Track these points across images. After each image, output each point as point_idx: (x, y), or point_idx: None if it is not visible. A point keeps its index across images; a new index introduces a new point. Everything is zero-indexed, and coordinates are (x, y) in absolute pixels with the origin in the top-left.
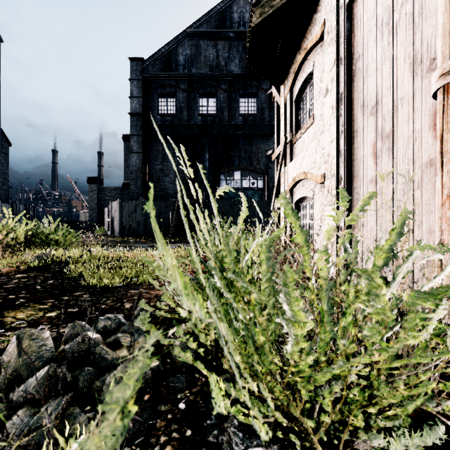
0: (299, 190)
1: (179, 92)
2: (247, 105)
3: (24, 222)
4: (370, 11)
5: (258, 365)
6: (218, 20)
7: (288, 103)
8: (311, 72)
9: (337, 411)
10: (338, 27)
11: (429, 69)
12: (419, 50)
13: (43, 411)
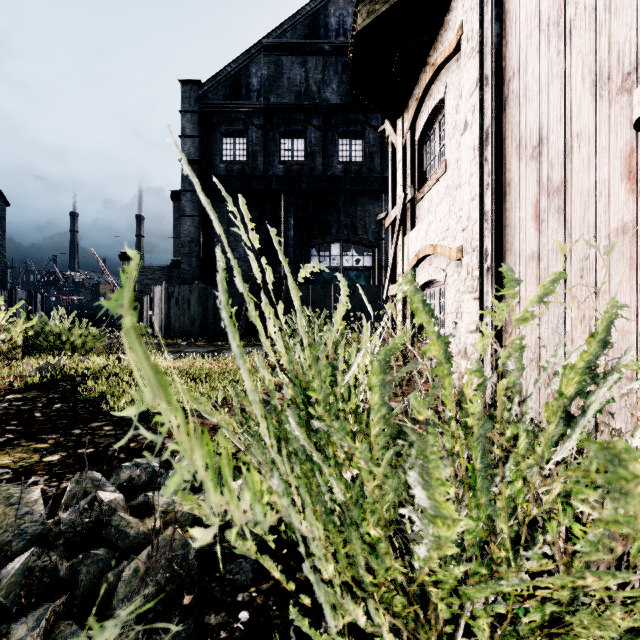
0: (425, 270)
1: (252, 130)
2: (349, 148)
3: (23, 317)
4: (530, 6)
5: (366, 574)
6: (307, 26)
7: (409, 144)
8: (443, 99)
9: (497, 638)
10: (482, 31)
11: (621, 89)
12: (605, 62)
13: (14, 632)
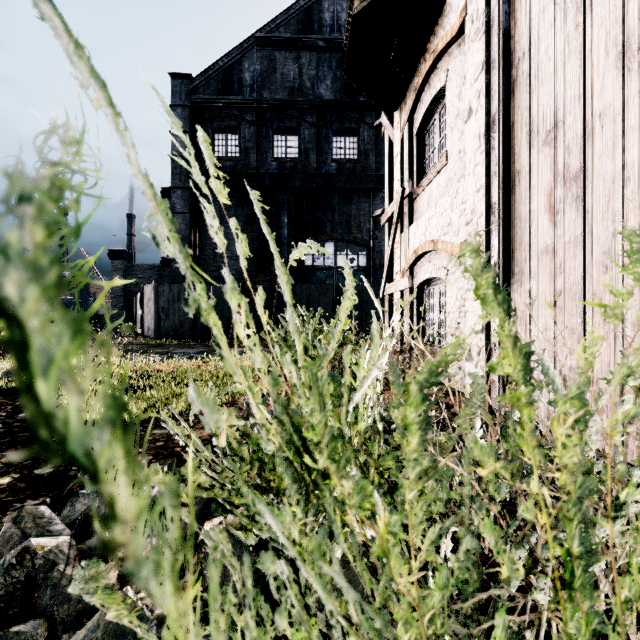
0: (424, 267)
1: (244, 126)
2: (343, 146)
3: None
4: None
5: None
6: (301, 21)
7: (406, 136)
8: (443, 88)
9: None
10: (489, 10)
11: None
12: (634, 31)
13: None
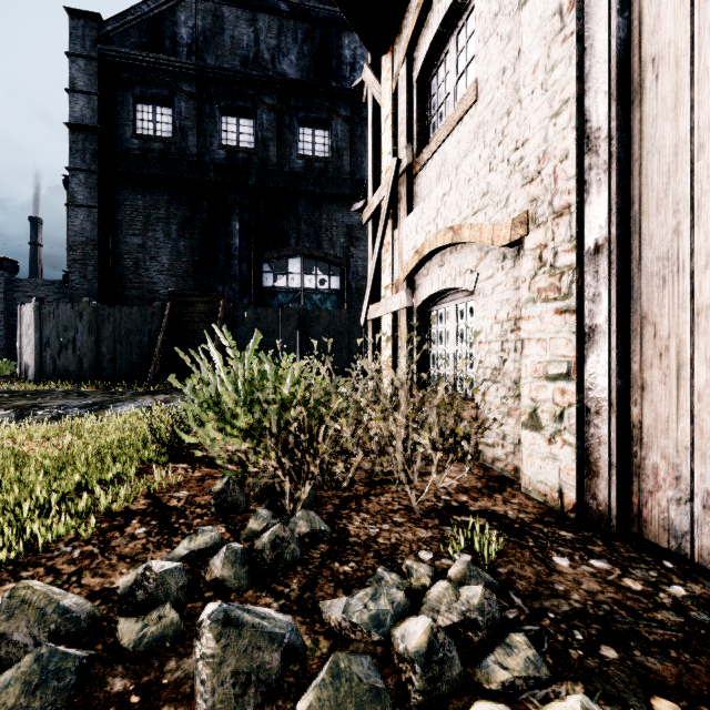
0: (432, 275)
1: (180, 98)
2: (311, 140)
3: None
4: None
5: None
6: None
7: (403, 85)
8: None
9: None
10: None
11: None
12: None
13: None
